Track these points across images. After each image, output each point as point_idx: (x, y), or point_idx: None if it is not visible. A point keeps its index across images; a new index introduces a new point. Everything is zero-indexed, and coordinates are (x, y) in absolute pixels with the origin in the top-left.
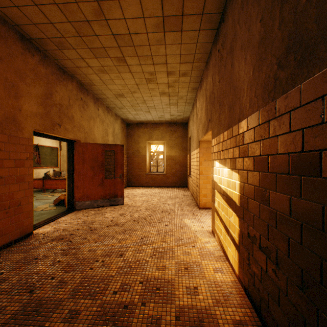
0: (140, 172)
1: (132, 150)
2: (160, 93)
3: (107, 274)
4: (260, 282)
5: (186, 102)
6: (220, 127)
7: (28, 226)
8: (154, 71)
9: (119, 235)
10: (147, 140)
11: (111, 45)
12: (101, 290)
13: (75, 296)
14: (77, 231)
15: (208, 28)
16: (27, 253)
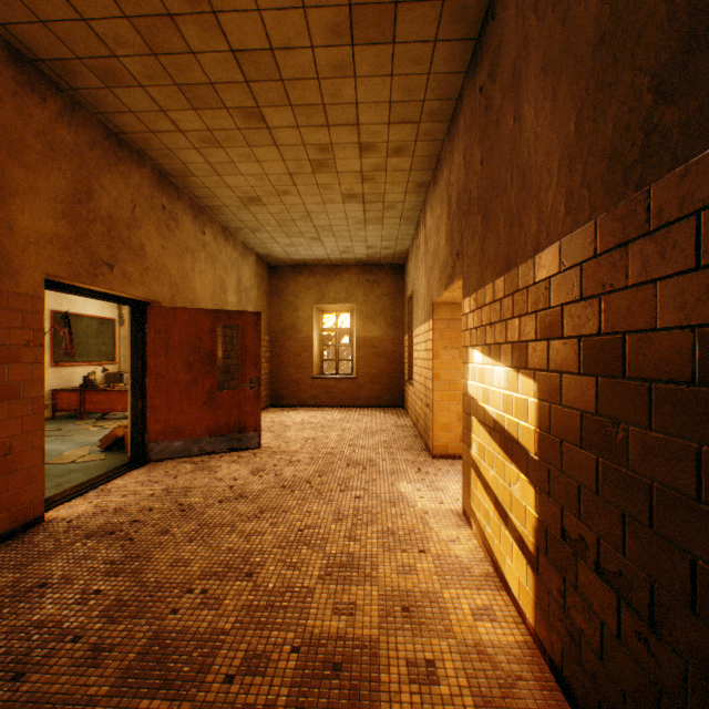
0: (299, 374)
1: (280, 326)
2: (344, 196)
3: (212, 625)
4: (600, 659)
5: (403, 217)
6: (485, 269)
7: (32, 503)
8: (329, 143)
9: (248, 522)
10: (316, 302)
11: (229, 77)
12: (196, 672)
13: (127, 690)
14: (148, 514)
15: (457, 37)
16: (23, 570)
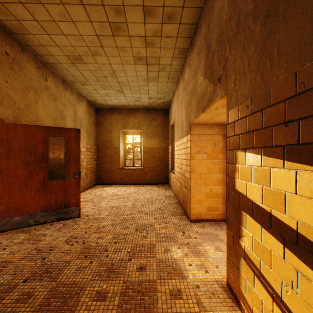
0: (112, 167)
1: (102, 141)
2: (135, 58)
3: None
4: None
5: (169, 77)
6: (271, 67)
7: None
8: (121, 5)
9: None
10: (122, 128)
11: None
12: None
13: None
14: None
15: None
16: None
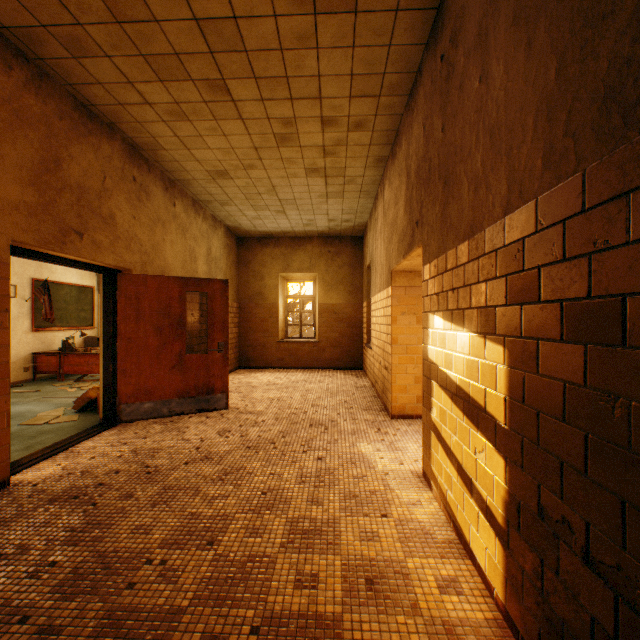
0: (265, 338)
1: (248, 294)
2: (307, 170)
3: (168, 602)
4: None
5: (362, 191)
6: (447, 235)
7: None
8: (292, 117)
9: (212, 485)
10: (281, 272)
11: (193, 47)
12: None
13: None
14: (114, 477)
15: (418, 6)
16: None
